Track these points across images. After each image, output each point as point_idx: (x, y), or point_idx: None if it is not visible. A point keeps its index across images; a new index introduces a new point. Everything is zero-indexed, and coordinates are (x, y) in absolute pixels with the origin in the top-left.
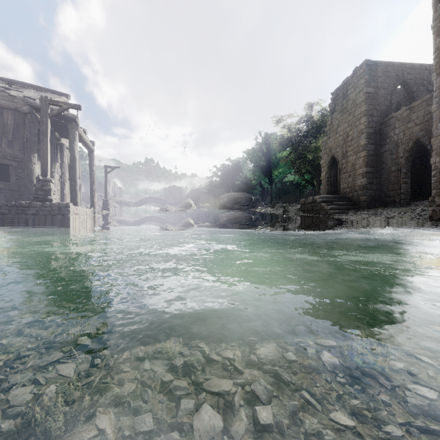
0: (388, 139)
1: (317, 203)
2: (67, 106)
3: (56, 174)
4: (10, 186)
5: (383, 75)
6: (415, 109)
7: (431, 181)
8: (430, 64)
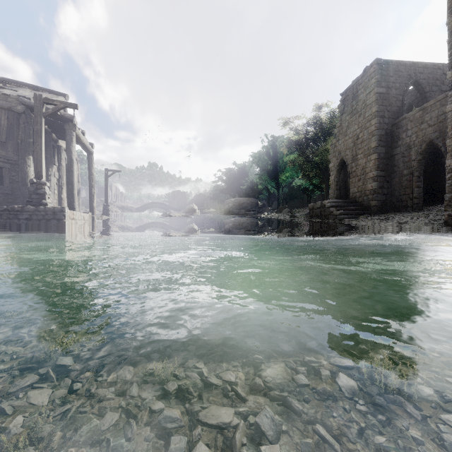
0: (400, 141)
1: (326, 208)
2: (63, 105)
3: (53, 178)
4: (3, 190)
5: (394, 75)
6: (428, 110)
7: (444, 185)
8: (444, 64)
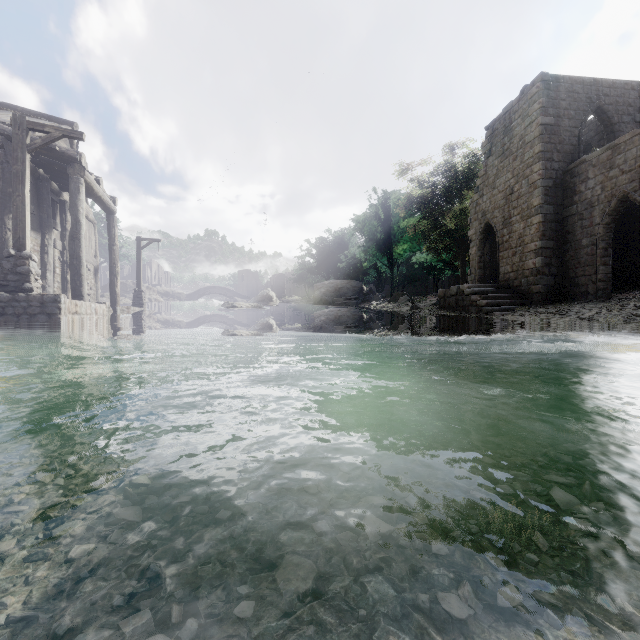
0: (577, 196)
1: (465, 296)
2: (60, 133)
3: (52, 249)
4: None
5: (567, 98)
6: (621, 148)
7: None
8: (639, 82)
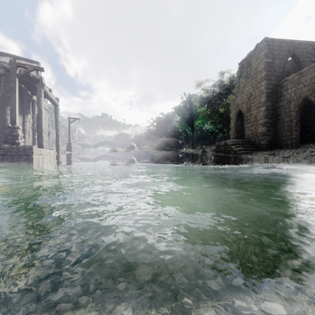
0: (282, 97)
1: (228, 146)
2: (32, 68)
3: (28, 123)
4: None
5: (278, 49)
6: (304, 74)
7: (314, 129)
8: (313, 41)
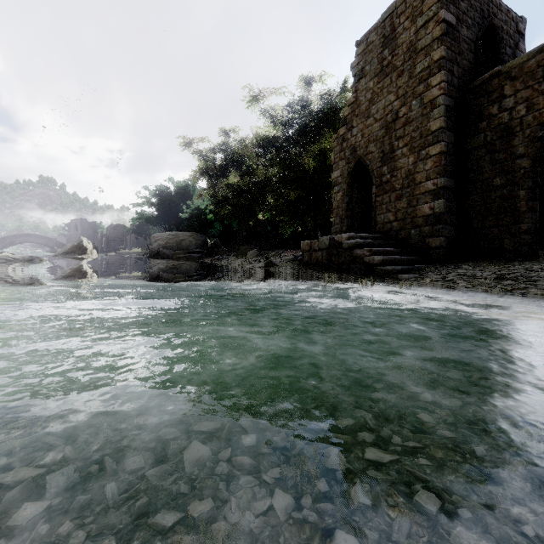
0: (485, 121)
1: (344, 250)
2: None
3: None
4: None
5: None
6: None
7: None
8: (517, 15)
